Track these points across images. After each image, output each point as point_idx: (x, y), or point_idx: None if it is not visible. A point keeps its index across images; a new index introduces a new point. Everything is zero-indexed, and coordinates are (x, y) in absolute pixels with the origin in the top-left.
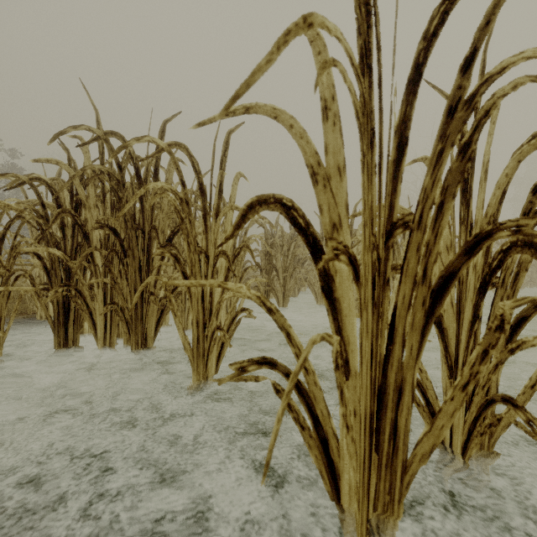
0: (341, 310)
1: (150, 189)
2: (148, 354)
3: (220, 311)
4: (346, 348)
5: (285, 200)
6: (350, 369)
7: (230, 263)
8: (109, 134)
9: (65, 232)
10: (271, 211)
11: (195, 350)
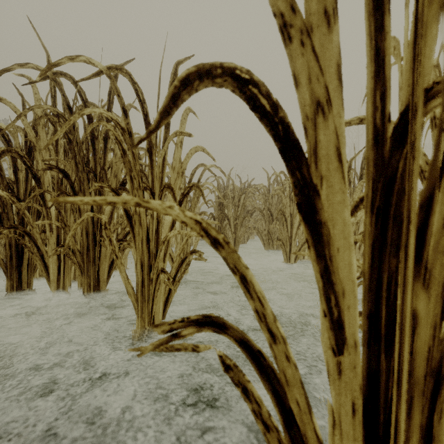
0: (331, 240)
1: None
2: (100, 297)
3: (167, 253)
4: (338, 302)
5: (239, 71)
6: (345, 337)
7: (174, 196)
8: (58, 74)
9: (17, 176)
10: (217, 88)
11: (140, 294)
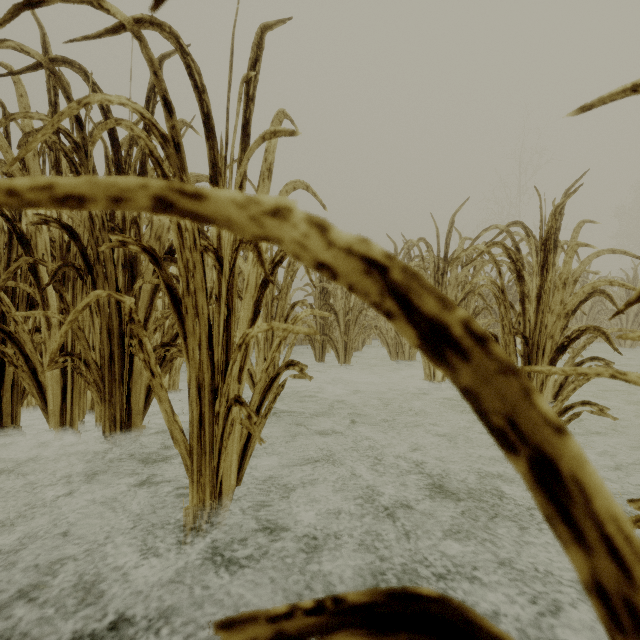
0: None
1: None
2: (133, 438)
3: (246, 366)
4: None
5: None
6: None
7: (261, 258)
8: (59, 62)
9: None
10: None
11: (196, 442)
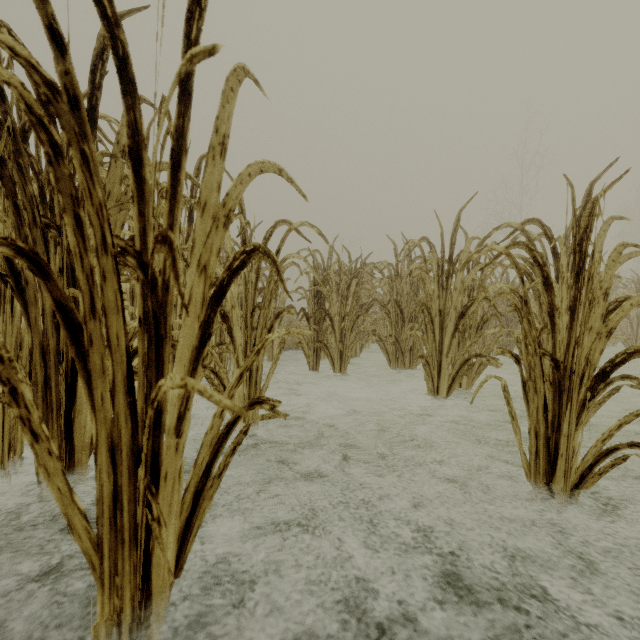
0: None
1: (102, 166)
2: (76, 480)
3: (188, 412)
4: None
5: None
6: None
7: (175, 267)
8: None
9: None
10: None
11: (107, 528)
